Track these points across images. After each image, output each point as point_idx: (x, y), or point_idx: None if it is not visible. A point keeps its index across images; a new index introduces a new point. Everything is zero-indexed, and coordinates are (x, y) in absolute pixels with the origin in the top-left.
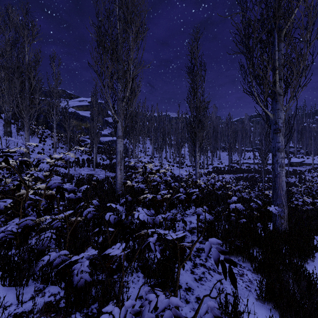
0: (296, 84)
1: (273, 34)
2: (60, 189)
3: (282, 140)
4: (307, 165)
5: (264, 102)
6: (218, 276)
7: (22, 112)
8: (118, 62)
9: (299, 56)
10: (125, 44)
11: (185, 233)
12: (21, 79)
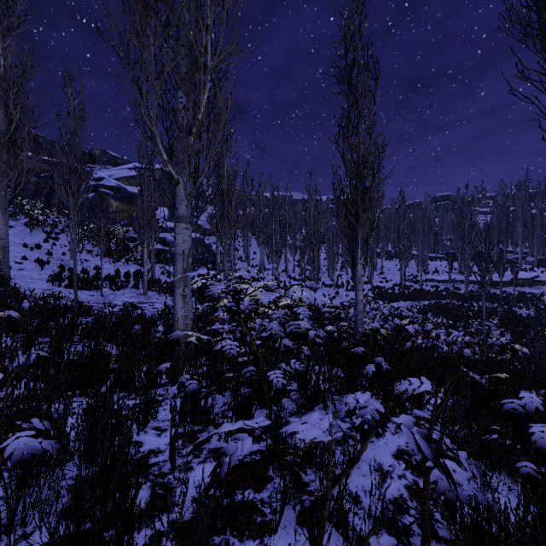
0: None
1: None
2: None
3: None
4: (544, 284)
5: None
6: None
7: None
8: (178, 40)
9: None
10: None
11: None
12: None
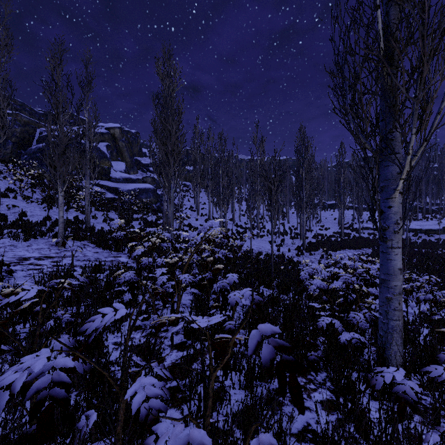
0: None
1: None
2: None
3: None
4: None
5: None
6: None
7: None
8: None
9: None
10: None
11: None
12: None
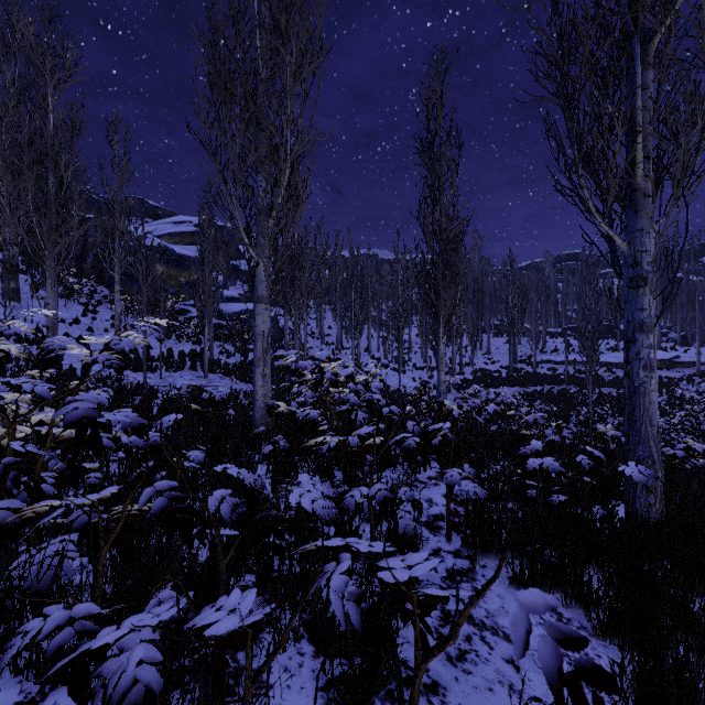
0: (685, 168)
1: (628, 49)
2: (91, 425)
3: (650, 305)
4: (686, 367)
5: (606, 212)
6: (506, 646)
7: (40, 244)
8: (258, 125)
9: (695, 100)
10: (274, 83)
11: (436, 561)
12: (38, 168)
